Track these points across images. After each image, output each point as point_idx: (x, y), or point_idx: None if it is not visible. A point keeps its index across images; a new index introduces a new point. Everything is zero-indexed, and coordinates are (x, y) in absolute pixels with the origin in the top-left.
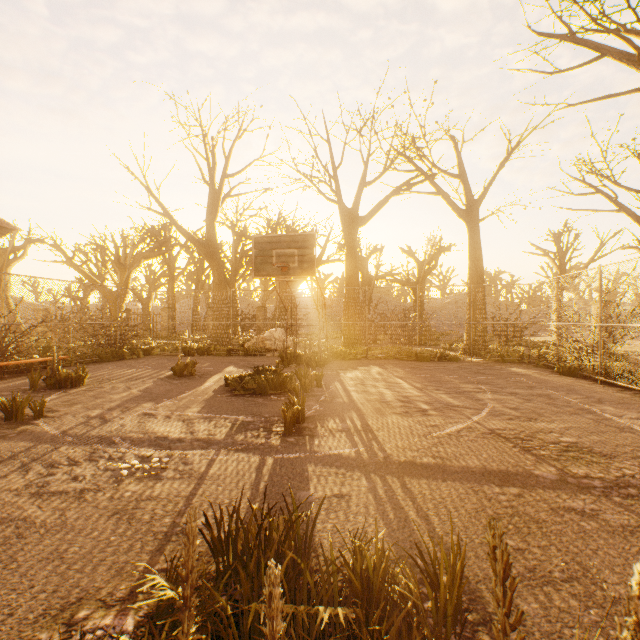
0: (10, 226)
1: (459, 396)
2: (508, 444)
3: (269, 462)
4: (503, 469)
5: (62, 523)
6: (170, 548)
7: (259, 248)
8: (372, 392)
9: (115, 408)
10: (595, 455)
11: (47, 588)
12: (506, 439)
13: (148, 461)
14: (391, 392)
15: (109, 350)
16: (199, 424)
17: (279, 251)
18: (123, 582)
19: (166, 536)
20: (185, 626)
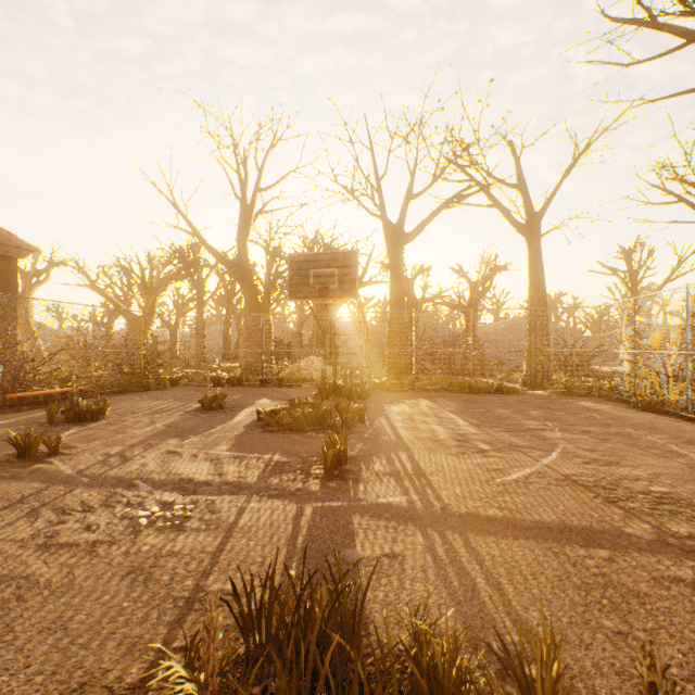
0: (31, 247)
1: (523, 434)
2: (588, 494)
3: (308, 511)
4: (586, 525)
5: (69, 583)
6: (192, 619)
7: (295, 268)
8: (422, 429)
9: (137, 445)
10: None
11: (45, 668)
12: (585, 487)
13: (170, 508)
14: (444, 429)
15: (133, 380)
16: (228, 464)
17: (317, 271)
18: (134, 663)
19: (187, 603)
20: None
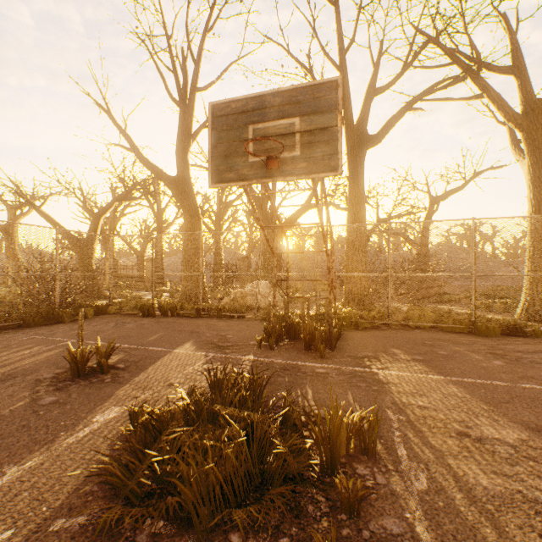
0: None
1: None
2: None
3: None
4: None
5: None
6: None
7: (221, 126)
8: None
9: None
10: None
11: None
12: None
13: None
14: None
15: (42, 310)
16: None
17: (260, 126)
18: None
19: None
20: None
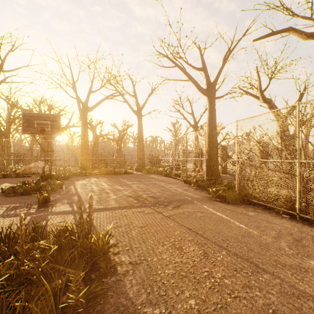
0: None
1: (124, 186)
2: (132, 199)
3: (28, 218)
4: (125, 205)
5: None
6: None
7: (26, 118)
8: (88, 188)
9: None
10: (155, 198)
11: None
12: (132, 197)
13: None
14: (97, 187)
15: None
16: None
17: (39, 121)
18: None
19: None
20: None
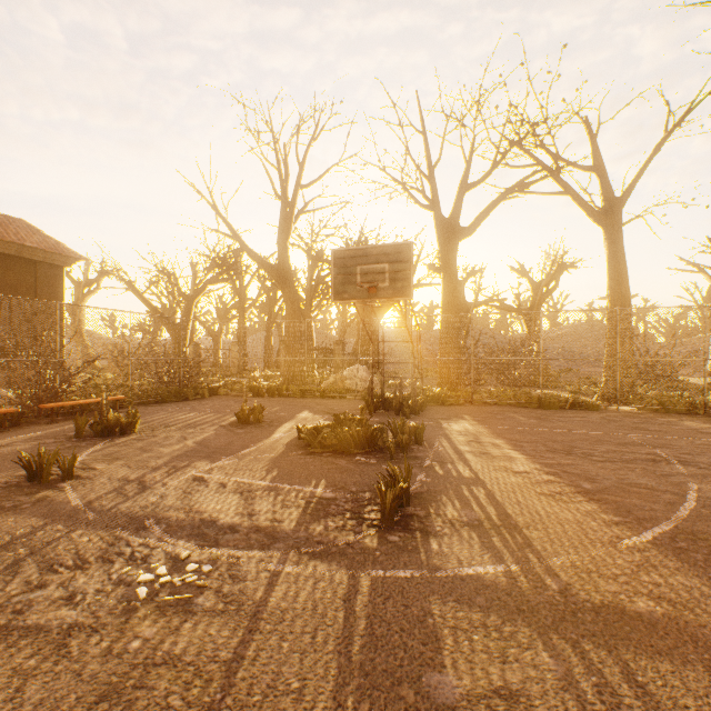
0: (77, 255)
1: (631, 467)
2: None
3: (364, 586)
4: None
5: None
6: None
7: (339, 264)
8: (495, 455)
9: (161, 467)
10: None
11: None
12: None
13: (181, 568)
14: (523, 456)
15: (171, 389)
16: (261, 500)
17: (365, 267)
18: None
19: None
20: None
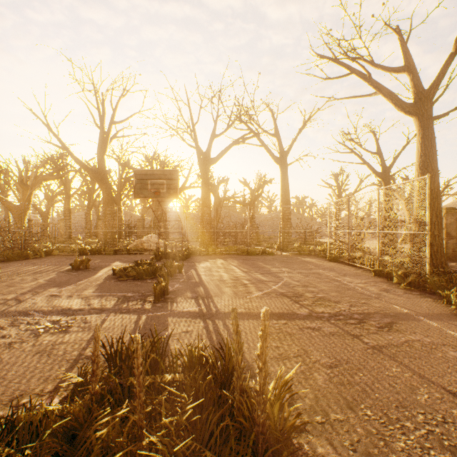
0: None
1: (268, 275)
2: (288, 299)
3: (143, 318)
4: (281, 312)
5: None
6: (79, 366)
7: (138, 178)
8: (215, 275)
9: (27, 293)
10: (331, 302)
11: None
12: (288, 297)
13: (58, 323)
14: (227, 274)
15: (15, 252)
16: (94, 299)
17: (153, 181)
18: (49, 384)
19: (75, 360)
20: (93, 384)
